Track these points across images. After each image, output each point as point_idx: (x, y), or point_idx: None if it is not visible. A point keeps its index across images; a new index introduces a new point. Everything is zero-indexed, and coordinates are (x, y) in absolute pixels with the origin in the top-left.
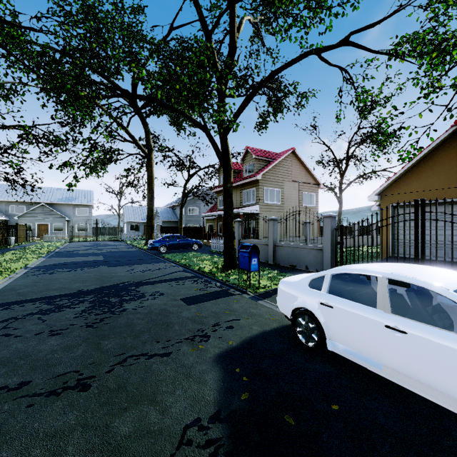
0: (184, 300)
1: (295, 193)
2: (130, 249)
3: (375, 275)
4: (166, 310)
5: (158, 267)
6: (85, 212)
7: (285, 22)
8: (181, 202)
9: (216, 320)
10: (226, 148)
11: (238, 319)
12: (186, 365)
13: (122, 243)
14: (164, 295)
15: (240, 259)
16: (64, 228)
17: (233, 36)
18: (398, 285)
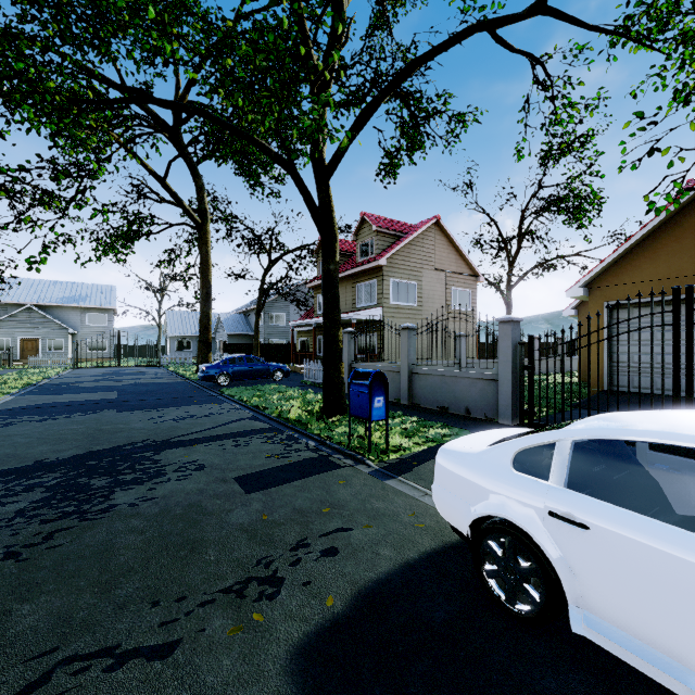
0: (242, 480)
1: (441, 289)
2: (169, 380)
3: None
4: (199, 508)
5: (209, 411)
6: (102, 320)
7: None
8: (258, 304)
9: (300, 533)
10: (328, 201)
11: (347, 528)
12: (206, 694)
13: (160, 369)
14: (204, 469)
15: (352, 398)
16: (66, 345)
17: None
18: None
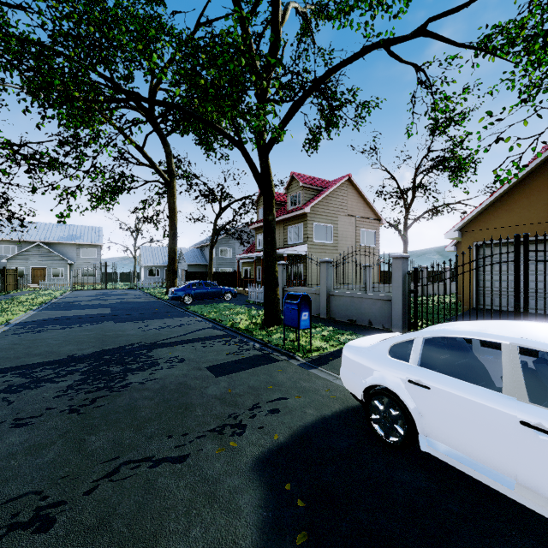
0: (211, 369)
1: (352, 230)
2: (146, 299)
3: (498, 341)
4: (186, 385)
5: (180, 323)
6: (92, 253)
7: (345, 2)
8: (211, 241)
9: (254, 400)
10: (267, 169)
11: (285, 398)
12: (209, 479)
13: (137, 291)
14: (185, 361)
15: (286, 313)
16: (66, 273)
17: (276, 25)
18: (492, 346)
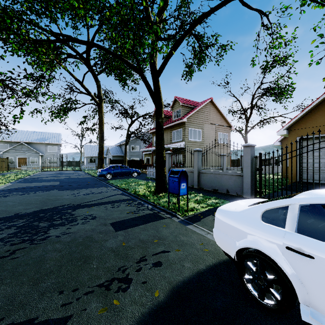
0: (114, 224)
1: (213, 133)
2: (84, 176)
3: None
4: (91, 238)
5: (101, 191)
6: (54, 149)
7: None
8: (126, 141)
9: (142, 253)
10: (158, 88)
11: (167, 251)
12: None
13: (81, 172)
14: (96, 218)
15: (169, 184)
16: (38, 161)
17: None
18: None
